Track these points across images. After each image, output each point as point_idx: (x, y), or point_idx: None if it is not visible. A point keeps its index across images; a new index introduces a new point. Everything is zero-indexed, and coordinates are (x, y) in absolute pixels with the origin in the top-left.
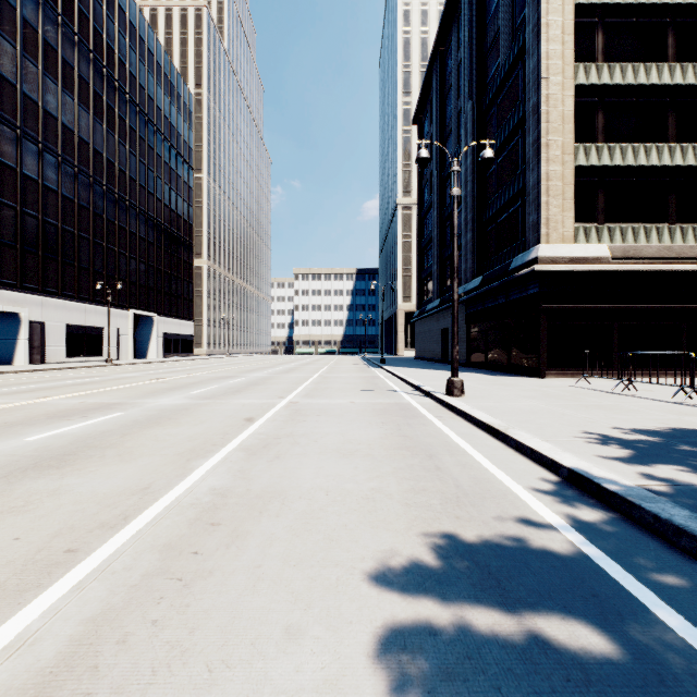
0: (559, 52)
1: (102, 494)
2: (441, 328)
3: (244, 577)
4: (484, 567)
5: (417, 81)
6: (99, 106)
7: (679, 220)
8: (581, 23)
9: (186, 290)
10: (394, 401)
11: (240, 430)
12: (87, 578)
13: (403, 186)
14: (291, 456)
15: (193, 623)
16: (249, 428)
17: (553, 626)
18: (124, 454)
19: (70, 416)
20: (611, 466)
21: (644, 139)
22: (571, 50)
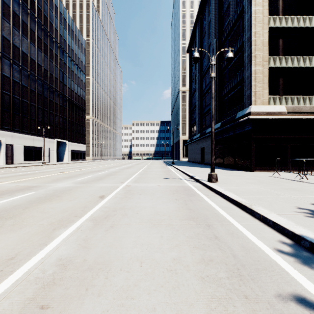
0: (261, 11)
1: None
2: (200, 147)
3: None
4: None
5: (188, 33)
6: (40, 43)
7: None
8: None
9: (82, 130)
10: (181, 185)
11: (94, 204)
12: None
13: (182, 82)
14: (120, 226)
15: None
16: (100, 203)
17: None
18: (16, 224)
19: (3, 194)
20: None
21: (302, 54)
22: (266, 10)
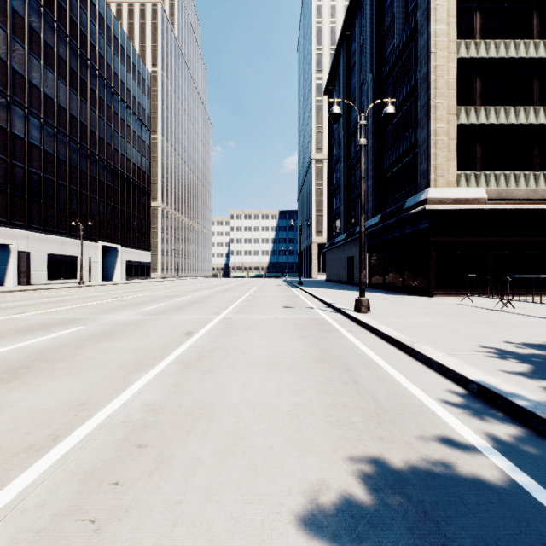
0: (445, 31)
1: (40, 411)
2: (347, 256)
3: (162, 518)
4: (417, 504)
5: (327, 61)
6: (74, 79)
7: (542, 168)
8: (462, 8)
9: (144, 226)
10: (311, 316)
11: (179, 344)
12: None
13: (316, 144)
14: (222, 369)
15: None
16: (188, 341)
17: None
18: (72, 367)
19: (36, 330)
20: (517, 382)
21: (513, 103)
22: (454, 29)
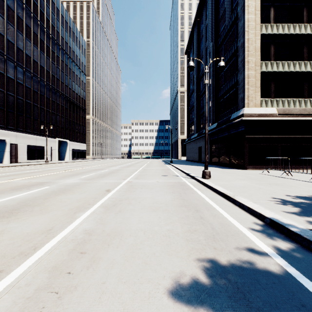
0: (253, 19)
1: (26, 233)
2: (198, 146)
3: (94, 291)
4: (234, 284)
5: (187, 35)
6: (42, 45)
7: (308, 96)
8: (263, 5)
9: (82, 129)
10: (177, 181)
11: (102, 196)
12: (2, 292)
13: (180, 82)
14: (127, 211)
15: None
16: (107, 195)
17: None
18: (43, 209)
19: (22, 189)
20: (292, 217)
21: (292, 59)
22: (259, 18)
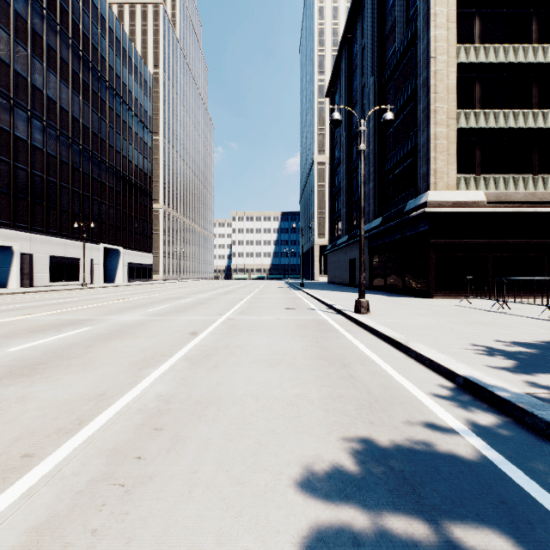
0: (444, 36)
1: (63, 401)
2: (349, 258)
3: (181, 483)
4: (398, 473)
5: (329, 62)
6: (77, 82)
7: (540, 172)
8: (462, 13)
9: (146, 228)
10: (312, 317)
11: (185, 342)
12: (38, 484)
13: (318, 146)
14: (227, 366)
15: (130, 532)
16: (193, 341)
17: (469, 536)
18: (87, 364)
19: (46, 330)
20: (500, 375)
21: (512, 107)
22: (454, 35)
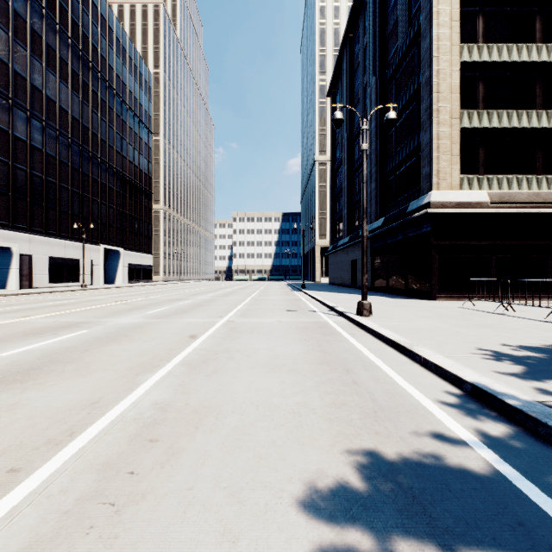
0: (447, 35)
1: (55, 409)
2: (350, 260)
3: (175, 502)
4: (407, 490)
5: (331, 62)
6: (76, 81)
7: (544, 172)
8: (465, 12)
9: (146, 229)
10: (314, 320)
11: (184, 346)
12: (22, 503)
13: (319, 147)
14: (226, 371)
15: None
16: (192, 344)
17: None
18: (82, 369)
19: (42, 333)
20: (509, 382)
21: (516, 106)
22: (457, 33)
